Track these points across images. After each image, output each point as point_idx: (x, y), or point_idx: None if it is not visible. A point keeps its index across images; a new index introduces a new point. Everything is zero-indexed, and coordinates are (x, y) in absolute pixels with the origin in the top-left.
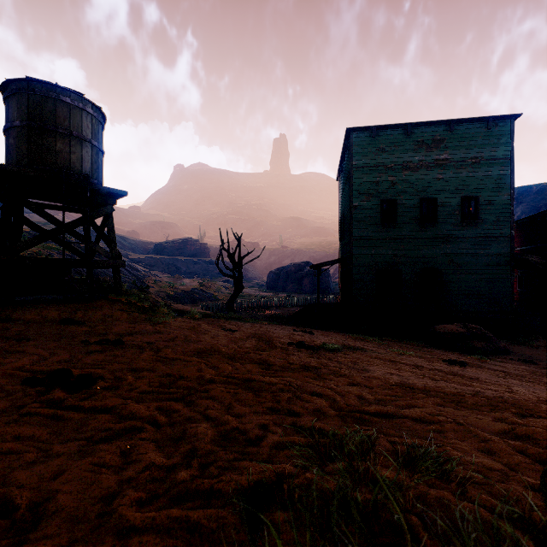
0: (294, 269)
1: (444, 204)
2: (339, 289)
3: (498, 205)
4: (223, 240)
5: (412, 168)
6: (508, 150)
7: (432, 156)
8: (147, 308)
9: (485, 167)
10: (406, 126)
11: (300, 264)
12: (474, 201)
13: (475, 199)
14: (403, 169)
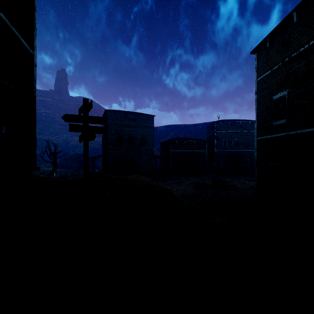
0: (77, 156)
1: (136, 139)
2: (102, 166)
3: (150, 140)
4: (46, 145)
5: (127, 126)
6: (153, 125)
7: (133, 123)
8: (35, 175)
9: (147, 129)
10: (125, 112)
11: (80, 154)
12: (144, 139)
13: (144, 138)
14: (124, 126)
